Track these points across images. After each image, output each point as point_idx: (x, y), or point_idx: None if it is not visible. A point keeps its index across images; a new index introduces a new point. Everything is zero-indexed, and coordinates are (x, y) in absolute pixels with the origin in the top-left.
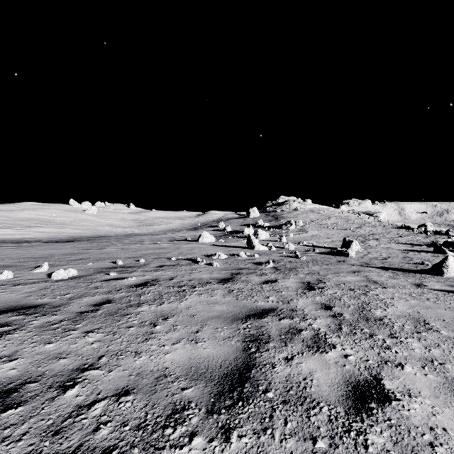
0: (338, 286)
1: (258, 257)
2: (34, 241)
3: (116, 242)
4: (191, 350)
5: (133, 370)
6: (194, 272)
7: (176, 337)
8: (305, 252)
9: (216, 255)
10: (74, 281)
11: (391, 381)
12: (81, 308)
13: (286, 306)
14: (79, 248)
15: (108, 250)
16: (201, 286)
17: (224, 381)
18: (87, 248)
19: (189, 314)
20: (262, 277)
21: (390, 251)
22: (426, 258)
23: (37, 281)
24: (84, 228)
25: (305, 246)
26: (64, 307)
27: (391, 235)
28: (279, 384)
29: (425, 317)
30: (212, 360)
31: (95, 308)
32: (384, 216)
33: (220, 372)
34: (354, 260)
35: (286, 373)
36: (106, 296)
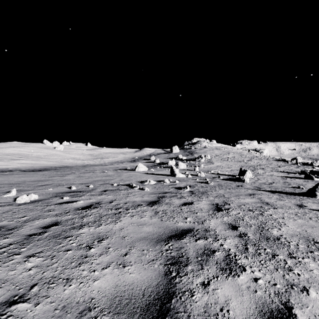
0: (239, 208)
1: (178, 182)
2: (15, 170)
3: (75, 171)
4: (118, 276)
5: (59, 302)
6: (129, 195)
7: (107, 260)
8: (212, 179)
9: (147, 181)
10: (33, 205)
11: (302, 311)
12: (31, 230)
13: (201, 227)
14: (46, 176)
15: (68, 177)
16: (133, 209)
17: (145, 314)
18: (52, 176)
19: (120, 236)
20: (181, 200)
21: (273, 177)
22: (300, 183)
23: (4, 205)
24: (53, 160)
25: (212, 174)
26: (17, 230)
27: (273, 166)
28: (198, 317)
29: (313, 236)
30: (136, 287)
31: (43, 231)
32: (266, 152)
33: (142, 302)
34: (249, 185)
35: (204, 302)
36: (55, 219)
